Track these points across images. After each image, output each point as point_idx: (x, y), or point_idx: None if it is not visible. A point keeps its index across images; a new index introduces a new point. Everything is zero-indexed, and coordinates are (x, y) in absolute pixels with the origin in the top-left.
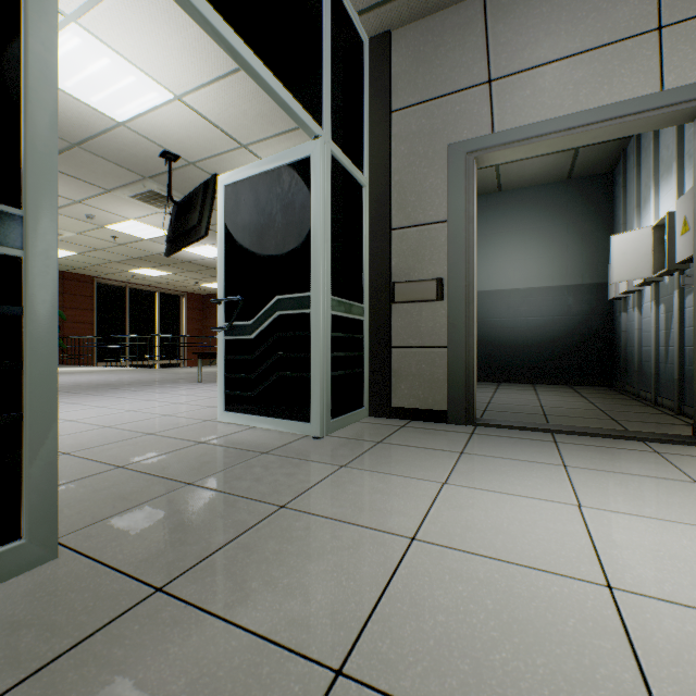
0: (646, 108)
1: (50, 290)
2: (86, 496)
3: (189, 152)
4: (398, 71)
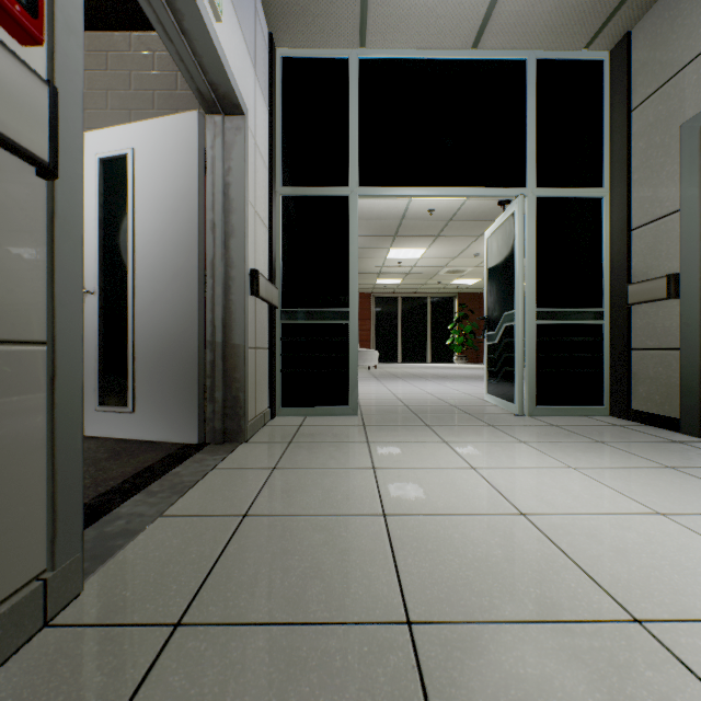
0: None
1: (355, 332)
2: (383, 409)
3: None
4: (636, 67)
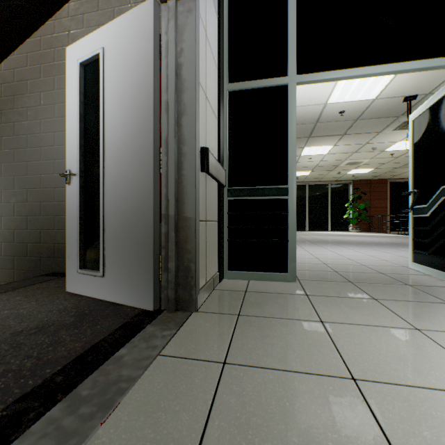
0: None
1: (293, 206)
2: (315, 274)
3: (422, 89)
4: None
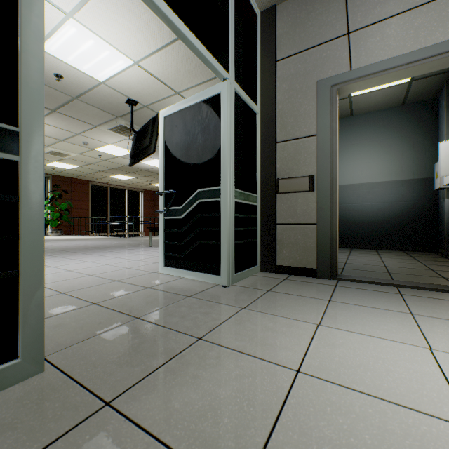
0: None
1: (38, 184)
2: (70, 324)
3: (144, 99)
4: (281, 32)
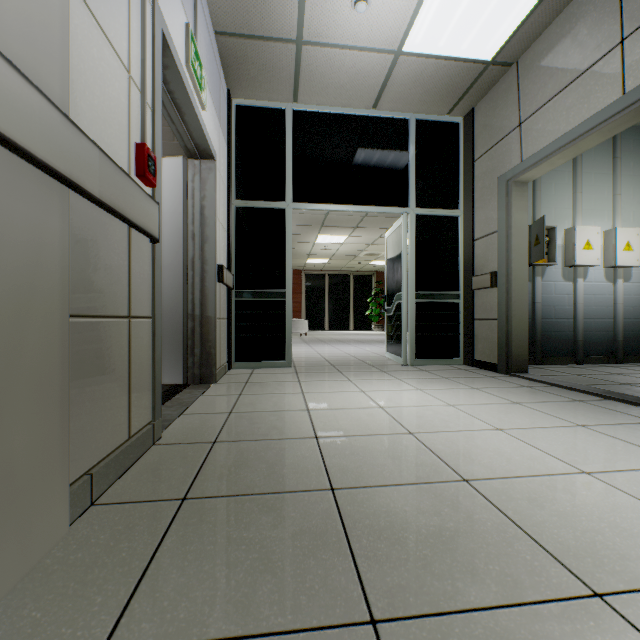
0: (607, 116)
1: (290, 307)
2: (310, 363)
3: None
4: (477, 133)
